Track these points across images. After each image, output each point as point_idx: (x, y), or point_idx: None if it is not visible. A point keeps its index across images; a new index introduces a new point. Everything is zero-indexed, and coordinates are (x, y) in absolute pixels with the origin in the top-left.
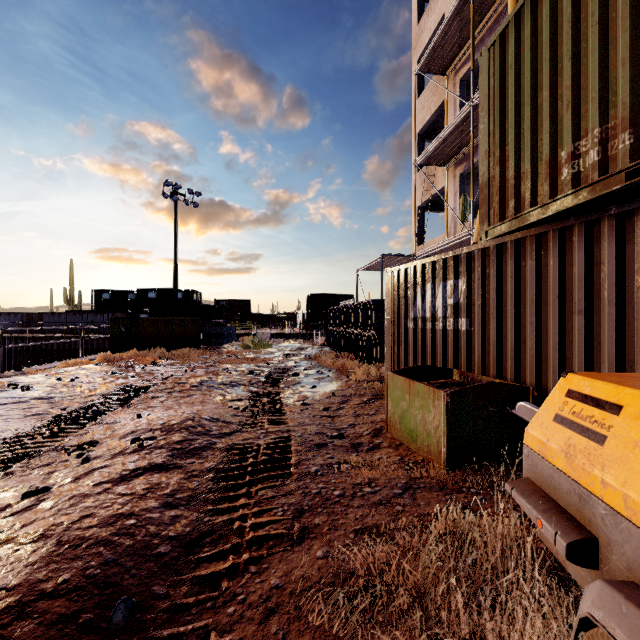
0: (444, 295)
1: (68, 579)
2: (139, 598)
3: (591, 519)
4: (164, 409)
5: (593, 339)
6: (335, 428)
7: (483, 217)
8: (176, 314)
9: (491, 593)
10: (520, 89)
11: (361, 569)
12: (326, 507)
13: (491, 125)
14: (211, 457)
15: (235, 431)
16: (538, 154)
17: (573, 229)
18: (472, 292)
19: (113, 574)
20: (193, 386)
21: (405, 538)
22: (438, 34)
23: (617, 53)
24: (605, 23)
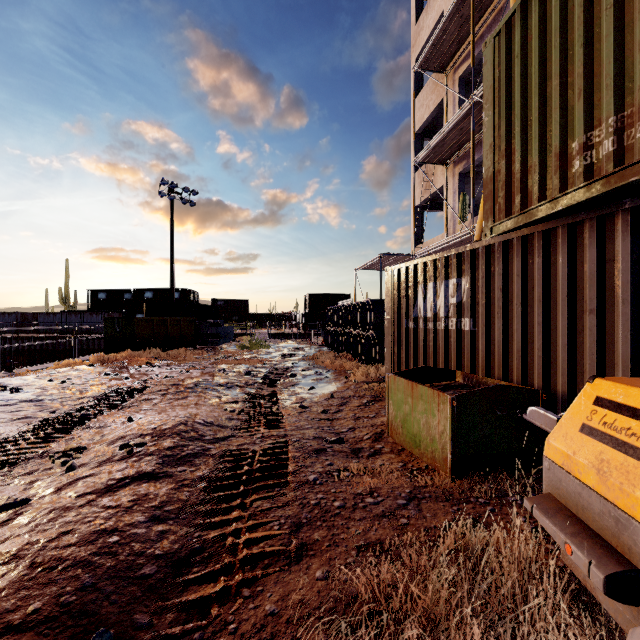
0: (446, 294)
1: (39, 608)
2: (118, 629)
3: (631, 547)
4: (157, 412)
5: (605, 340)
6: (334, 432)
7: (487, 213)
8: (172, 314)
9: (511, 624)
10: (527, 79)
11: (365, 592)
12: (326, 520)
13: (496, 118)
14: (204, 464)
15: (230, 436)
16: (547, 146)
17: (584, 224)
18: (476, 291)
19: (90, 601)
20: (188, 388)
21: (412, 556)
22: (437, 31)
23: (634, 36)
24: (621, 5)
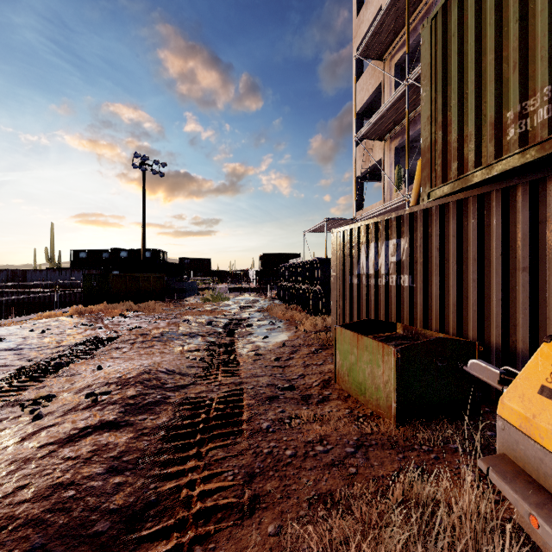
0: (387, 253)
1: None
2: None
3: None
4: (125, 360)
5: (538, 295)
6: (286, 379)
7: (425, 179)
8: (143, 271)
9: None
10: (463, 56)
11: (316, 549)
12: (278, 470)
13: (433, 92)
14: (164, 412)
15: (190, 383)
16: (482, 117)
17: (517, 189)
18: (414, 250)
19: None
20: (155, 337)
21: (362, 508)
22: (376, 22)
23: None
24: None
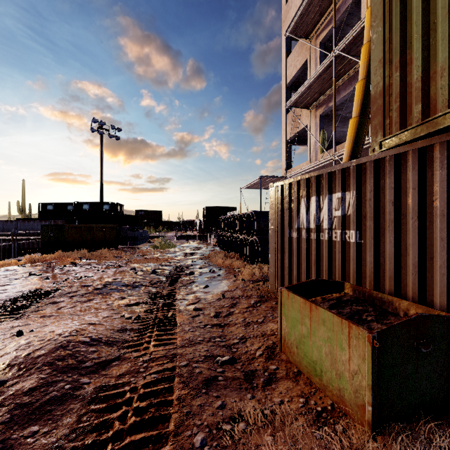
0: (330, 207)
1: None
2: None
3: None
4: (54, 320)
5: None
6: (226, 344)
7: (376, 128)
8: (99, 222)
9: None
10: None
11: None
12: None
13: (386, 32)
14: (65, 417)
15: (114, 358)
16: None
17: None
18: (362, 204)
19: None
20: (96, 289)
21: None
22: (305, 3)
23: None
24: None
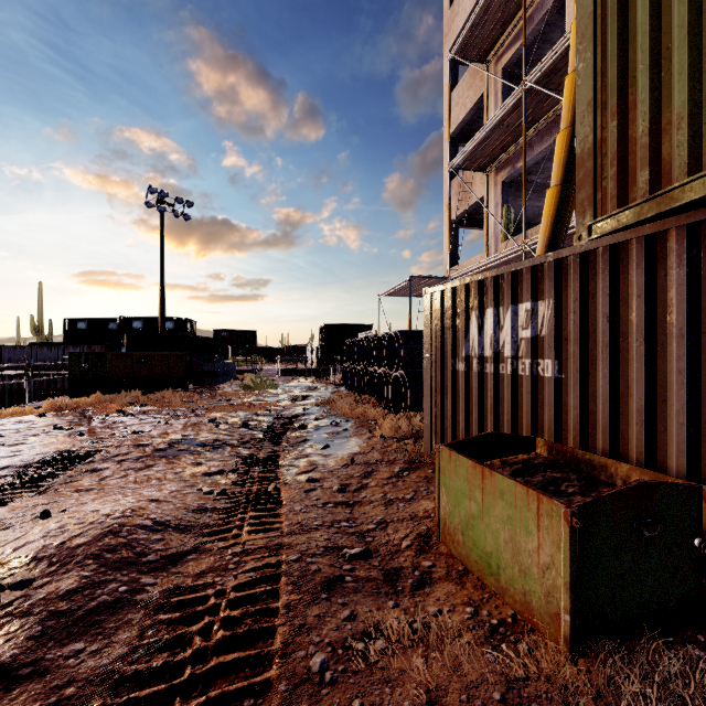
0: (515, 325)
1: None
2: None
3: None
4: (96, 496)
5: None
6: (356, 531)
7: (584, 204)
8: (159, 348)
9: None
10: None
11: None
12: None
13: (599, 60)
14: (122, 631)
15: (190, 550)
16: (704, 84)
17: None
18: (563, 320)
19: None
20: (158, 450)
21: None
22: (479, 7)
23: None
24: None
